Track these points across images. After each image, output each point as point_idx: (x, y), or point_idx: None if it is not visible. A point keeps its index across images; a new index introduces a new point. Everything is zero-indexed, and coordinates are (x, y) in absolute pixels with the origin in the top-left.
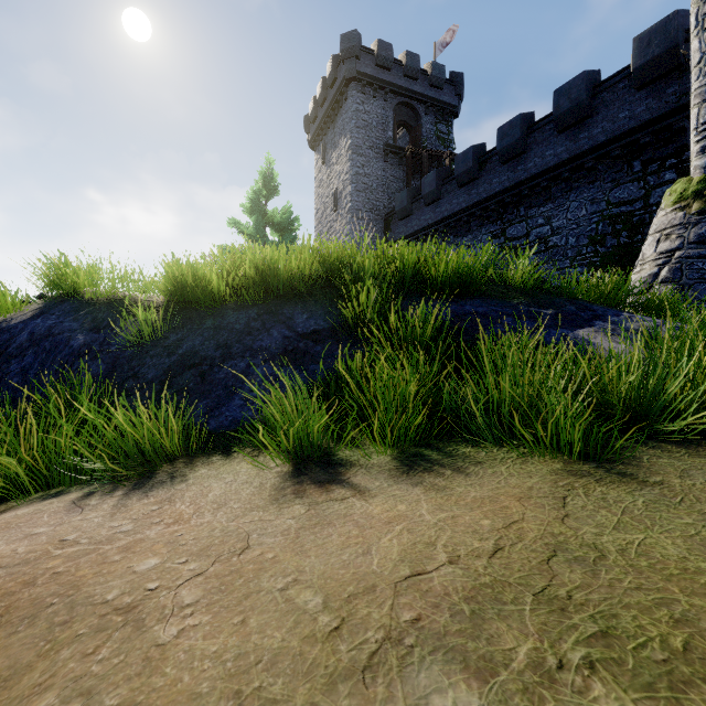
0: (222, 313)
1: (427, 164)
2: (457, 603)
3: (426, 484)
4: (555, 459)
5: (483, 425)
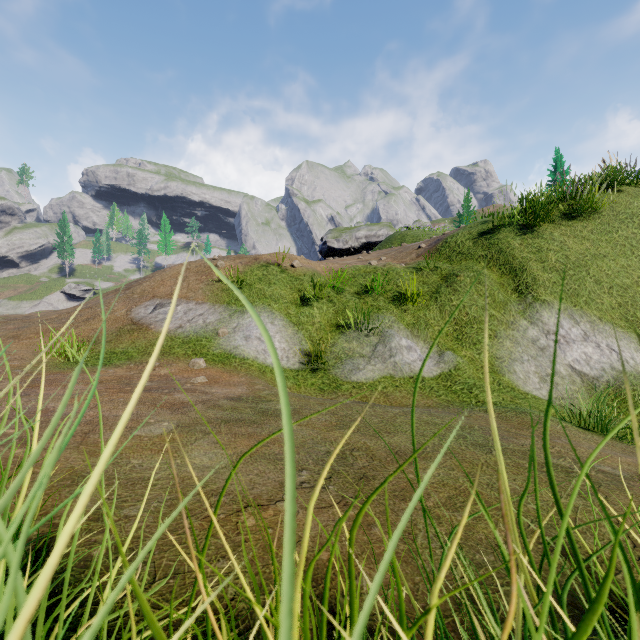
0: None
1: None
2: (632, 486)
3: None
4: None
5: None
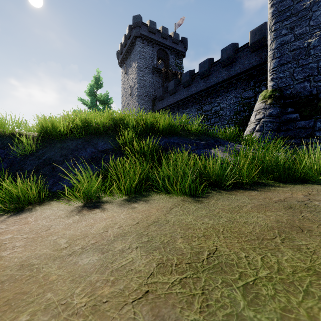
0: (65, 141)
1: (171, 77)
2: (111, 238)
3: (130, 207)
4: (181, 197)
5: (161, 185)
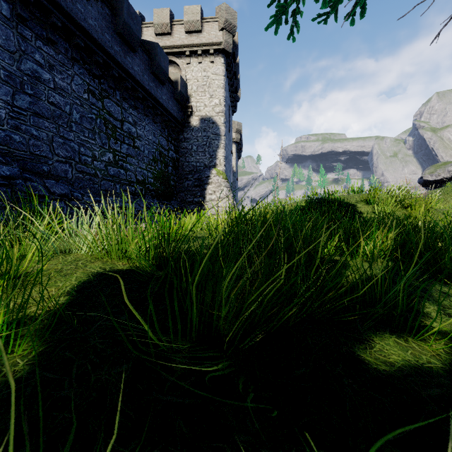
0: None
1: None
2: None
3: None
4: None
5: None
